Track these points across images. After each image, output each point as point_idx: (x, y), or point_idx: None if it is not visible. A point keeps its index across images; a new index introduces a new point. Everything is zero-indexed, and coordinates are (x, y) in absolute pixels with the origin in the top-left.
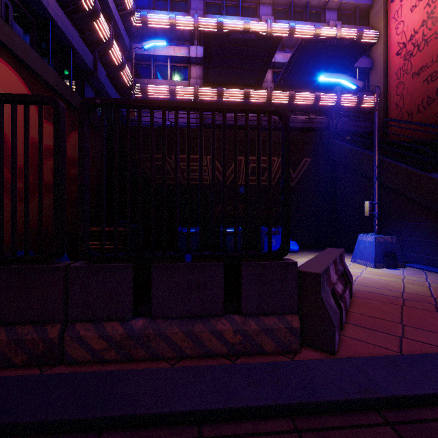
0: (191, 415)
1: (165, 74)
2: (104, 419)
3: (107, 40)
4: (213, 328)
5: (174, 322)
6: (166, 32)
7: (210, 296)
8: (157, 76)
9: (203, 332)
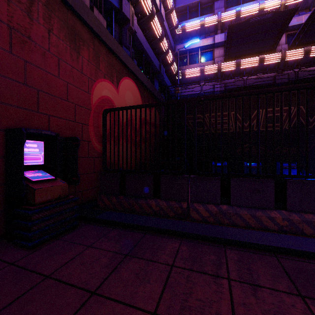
0: (268, 247)
1: (196, 60)
2: (225, 239)
3: (166, 50)
4: (268, 215)
5: (243, 209)
6: (197, 31)
7: (265, 197)
8: (190, 62)
9: (262, 216)
